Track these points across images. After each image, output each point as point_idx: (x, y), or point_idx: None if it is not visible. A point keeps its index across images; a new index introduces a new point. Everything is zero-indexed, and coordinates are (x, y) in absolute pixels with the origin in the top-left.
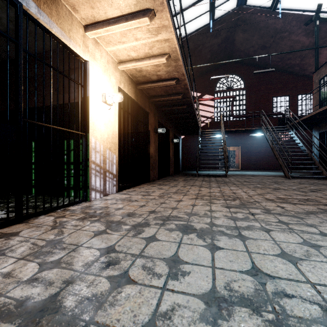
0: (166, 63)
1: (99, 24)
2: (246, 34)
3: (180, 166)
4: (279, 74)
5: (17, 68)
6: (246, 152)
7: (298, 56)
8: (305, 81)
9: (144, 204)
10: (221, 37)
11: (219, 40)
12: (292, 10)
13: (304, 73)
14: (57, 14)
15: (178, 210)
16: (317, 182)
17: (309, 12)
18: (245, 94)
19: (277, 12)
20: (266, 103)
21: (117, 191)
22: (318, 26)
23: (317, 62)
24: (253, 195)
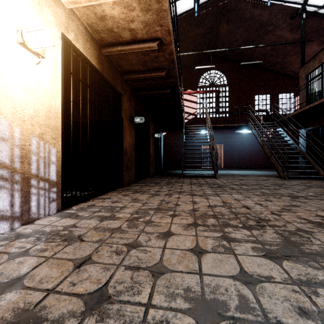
0: (143, 2)
1: None
2: (231, 26)
3: (161, 165)
4: (261, 72)
5: None
6: (228, 150)
7: (280, 54)
8: (285, 80)
9: (92, 251)
10: (205, 27)
11: (203, 30)
12: (279, 1)
13: (284, 72)
14: None
15: (166, 280)
16: (321, 183)
17: (296, 4)
18: (228, 90)
19: (264, 2)
20: (248, 101)
21: (59, 210)
22: (304, 19)
23: (304, 57)
24: (280, 213)
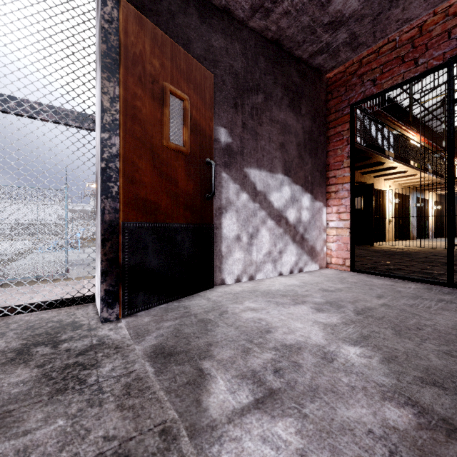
0: None
1: (434, 190)
2: None
3: None
4: None
5: (422, 210)
6: None
7: None
8: None
9: None
10: None
11: None
12: None
13: None
14: (425, 194)
15: None
16: None
17: None
18: None
19: None
20: None
21: (433, 238)
22: None
23: None
24: None
